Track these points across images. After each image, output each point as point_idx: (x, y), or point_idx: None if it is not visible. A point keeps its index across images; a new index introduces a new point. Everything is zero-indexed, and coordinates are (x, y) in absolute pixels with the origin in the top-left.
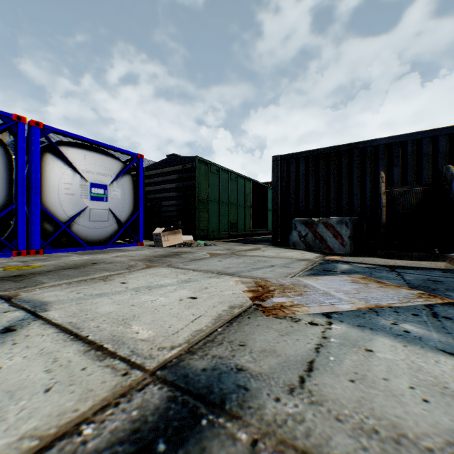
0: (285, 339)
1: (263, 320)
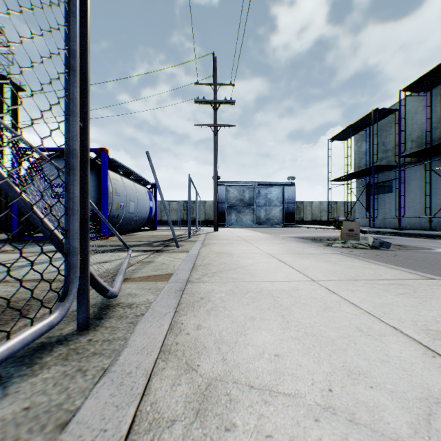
0: (33, 250)
1: (16, 252)
